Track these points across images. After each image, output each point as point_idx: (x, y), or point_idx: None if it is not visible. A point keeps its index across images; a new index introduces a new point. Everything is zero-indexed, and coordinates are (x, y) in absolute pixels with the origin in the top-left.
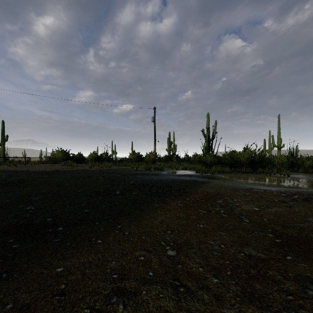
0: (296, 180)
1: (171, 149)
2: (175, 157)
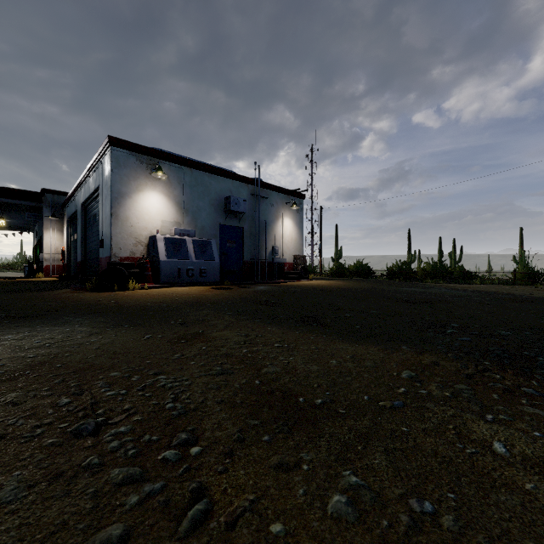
0: None
1: None
2: None
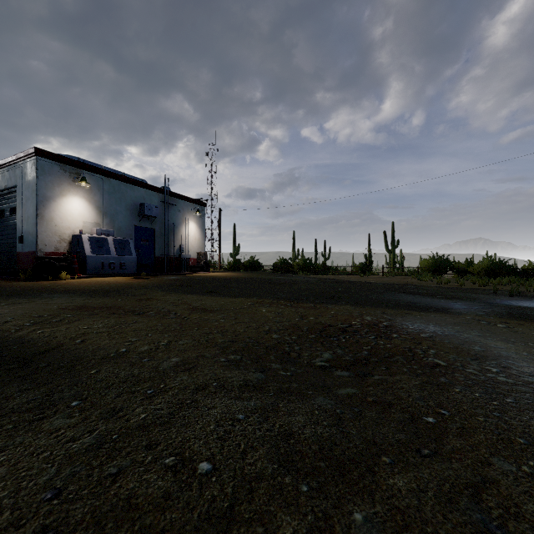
0: None
1: None
2: None
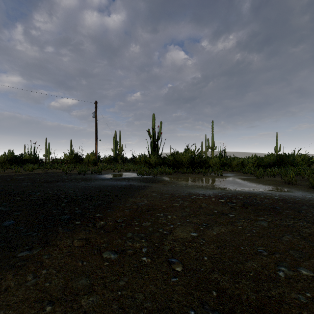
0: (227, 179)
1: (117, 149)
2: (121, 157)
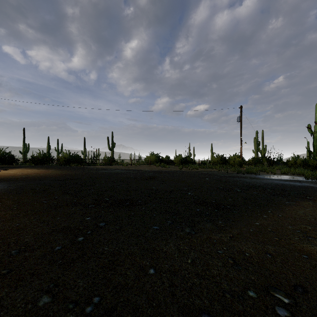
0: None
1: (259, 150)
2: (266, 159)
